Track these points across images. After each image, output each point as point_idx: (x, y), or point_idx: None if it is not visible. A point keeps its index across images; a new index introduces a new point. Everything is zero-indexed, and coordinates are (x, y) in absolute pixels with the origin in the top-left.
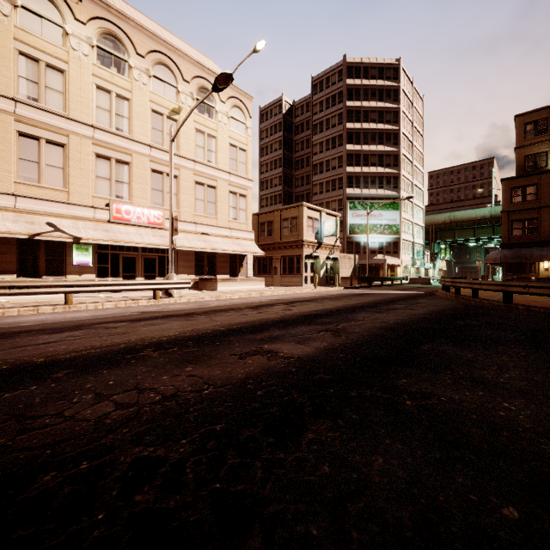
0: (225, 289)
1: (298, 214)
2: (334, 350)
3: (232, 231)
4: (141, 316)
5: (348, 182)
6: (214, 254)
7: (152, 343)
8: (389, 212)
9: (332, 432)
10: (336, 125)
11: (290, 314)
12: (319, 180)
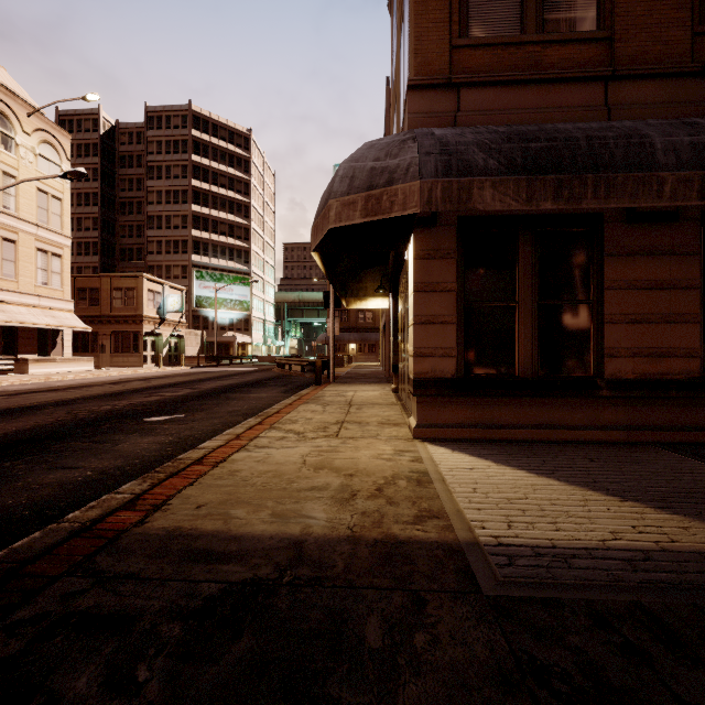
0: (40, 371)
1: (136, 285)
2: (194, 393)
3: (42, 299)
4: (3, 393)
5: (195, 247)
6: (13, 328)
7: (73, 399)
8: (240, 287)
9: (198, 402)
10: (180, 177)
11: (153, 385)
12: (156, 236)
